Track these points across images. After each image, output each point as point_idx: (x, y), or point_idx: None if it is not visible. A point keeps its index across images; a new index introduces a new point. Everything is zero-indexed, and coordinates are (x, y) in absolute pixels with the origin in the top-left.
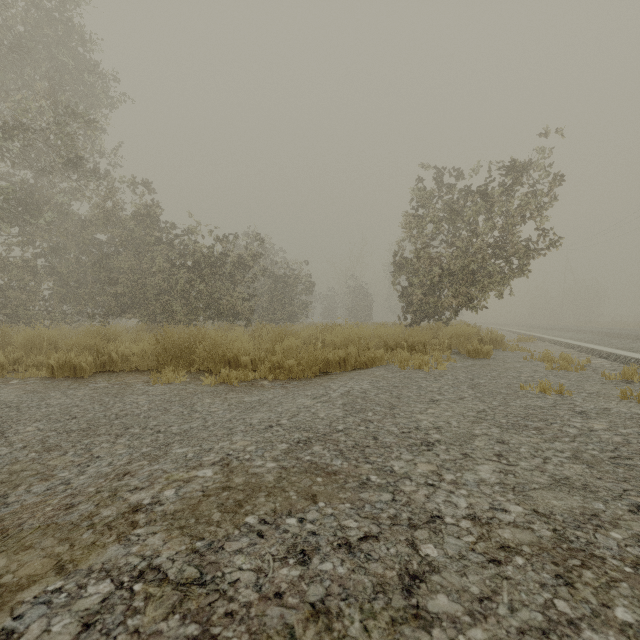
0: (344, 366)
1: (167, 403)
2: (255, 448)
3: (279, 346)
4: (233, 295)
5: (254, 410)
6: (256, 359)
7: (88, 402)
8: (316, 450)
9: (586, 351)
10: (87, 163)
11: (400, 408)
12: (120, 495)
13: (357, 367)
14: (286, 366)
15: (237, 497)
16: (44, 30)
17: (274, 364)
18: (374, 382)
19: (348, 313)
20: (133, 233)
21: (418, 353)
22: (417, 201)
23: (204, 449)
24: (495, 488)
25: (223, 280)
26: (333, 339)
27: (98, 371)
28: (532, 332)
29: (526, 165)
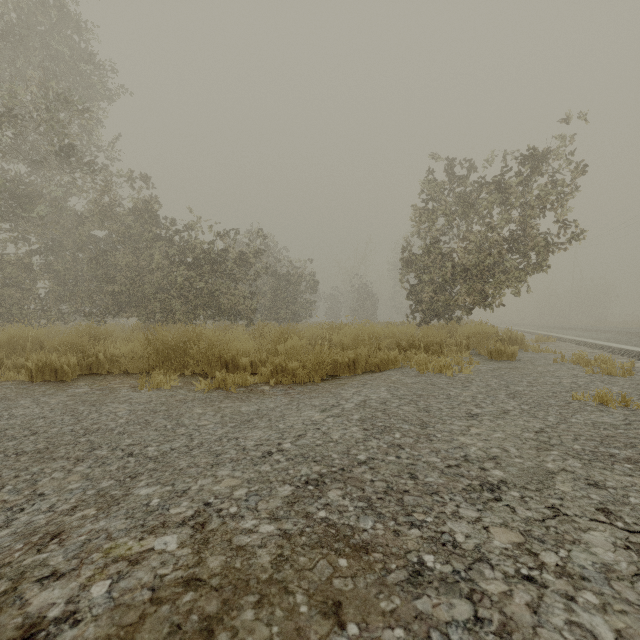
0: (354, 369)
1: (150, 414)
2: (246, 493)
3: (282, 347)
4: (234, 293)
5: (251, 425)
6: (256, 361)
7: (59, 412)
8: (333, 498)
9: (620, 352)
10: (84, 157)
11: (434, 426)
12: (21, 591)
13: (368, 370)
14: (289, 369)
15: (206, 607)
16: (38, 17)
17: (276, 367)
18: (393, 389)
19: (352, 313)
20: (131, 229)
21: (435, 354)
22: (427, 194)
23: (176, 491)
24: (639, 588)
25: (224, 277)
26: (341, 339)
27: (83, 374)
28: (547, 332)
29: (545, 154)
